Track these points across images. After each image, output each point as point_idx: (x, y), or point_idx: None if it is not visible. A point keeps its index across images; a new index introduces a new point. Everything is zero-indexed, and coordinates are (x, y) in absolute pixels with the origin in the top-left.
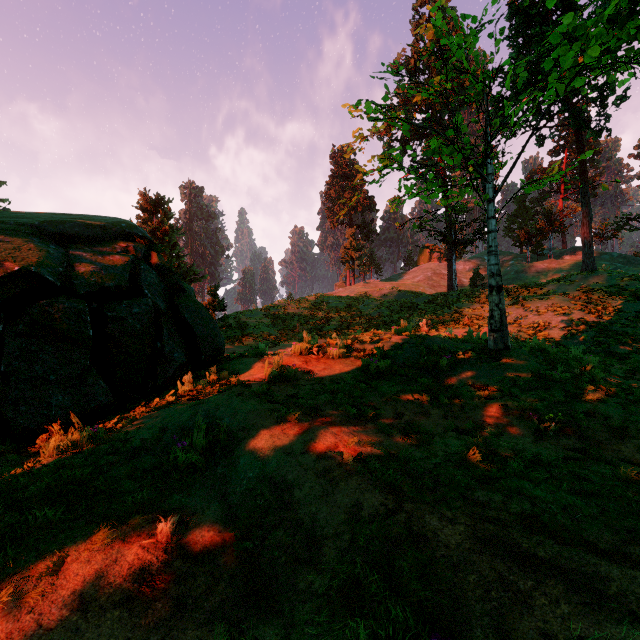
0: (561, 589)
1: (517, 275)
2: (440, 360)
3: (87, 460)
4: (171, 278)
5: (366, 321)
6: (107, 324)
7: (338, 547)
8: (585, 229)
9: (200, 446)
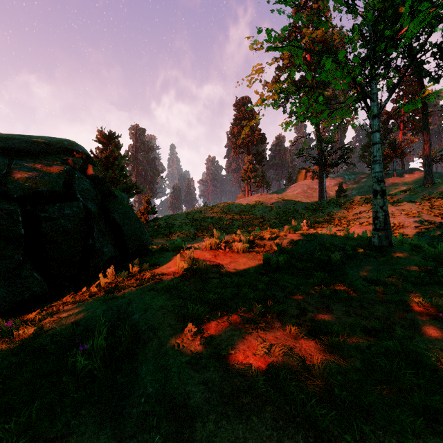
0: None
1: (370, 189)
2: (333, 256)
3: None
4: (104, 186)
5: (260, 222)
6: (40, 224)
7: None
8: (426, 153)
9: (101, 351)
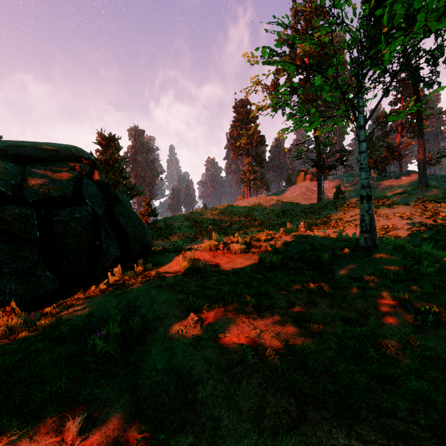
0: None
1: None
2: (322, 256)
3: (18, 347)
4: (109, 190)
5: (259, 224)
6: (53, 226)
7: None
8: (420, 156)
9: (116, 336)
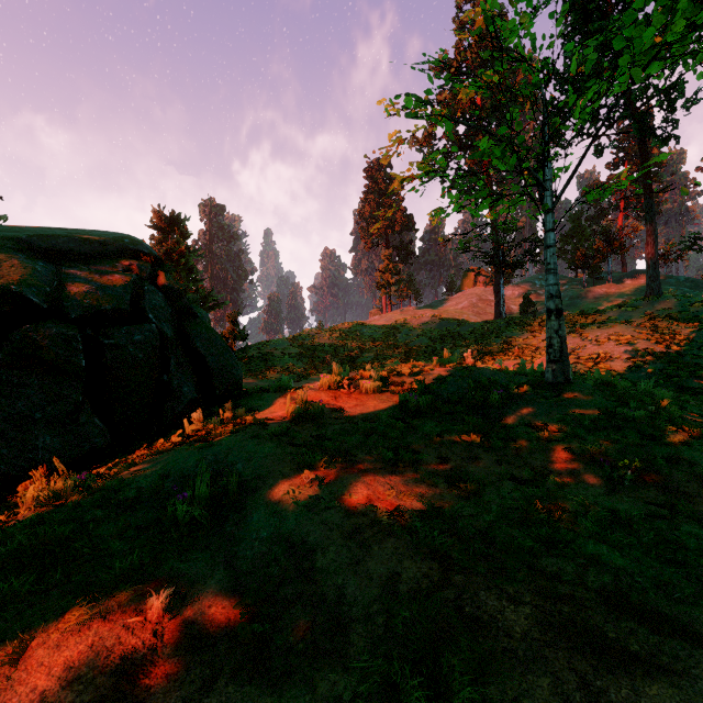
0: (668, 702)
1: (572, 301)
2: (490, 395)
3: (70, 515)
4: (181, 301)
5: (404, 352)
6: (103, 353)
7: (369, 634)
8: (650, 249)
9: (205, 498)
